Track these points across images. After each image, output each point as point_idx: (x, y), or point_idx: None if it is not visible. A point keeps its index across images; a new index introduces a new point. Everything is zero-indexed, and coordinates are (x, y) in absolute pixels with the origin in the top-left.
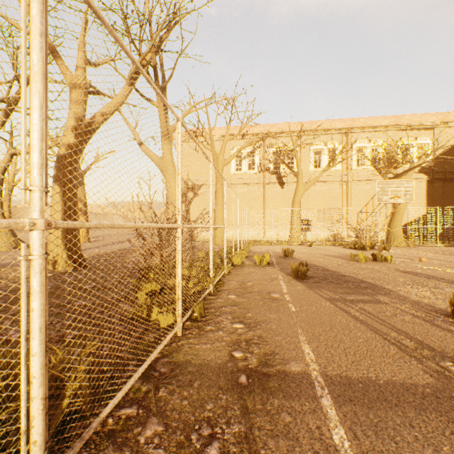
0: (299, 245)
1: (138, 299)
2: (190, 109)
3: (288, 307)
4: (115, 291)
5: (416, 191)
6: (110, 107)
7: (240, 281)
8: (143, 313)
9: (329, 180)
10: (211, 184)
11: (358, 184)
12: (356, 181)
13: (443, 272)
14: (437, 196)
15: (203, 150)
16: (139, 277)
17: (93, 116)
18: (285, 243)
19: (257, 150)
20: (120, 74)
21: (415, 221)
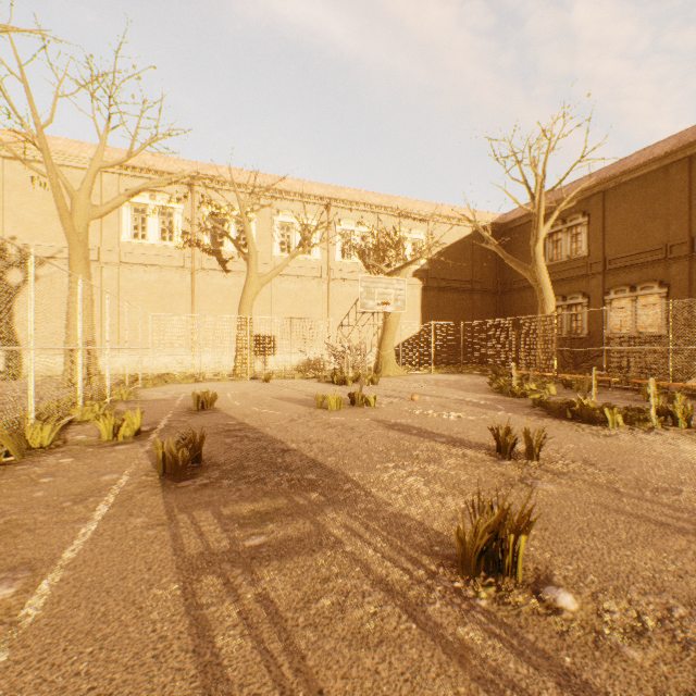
0: (251, 381)
1: None
2: None
3: None
4: None
5: (411, 300)
6: None
7: None
8: None
9: (304, 275)
10: None
11: (344, 285)
12: (341, 280)
13: (440, 420)
14: (432, 308)
15: None
16: None
17: None
18: (225, 378)
19: (180, 205)
20: None
21: (410, 341)
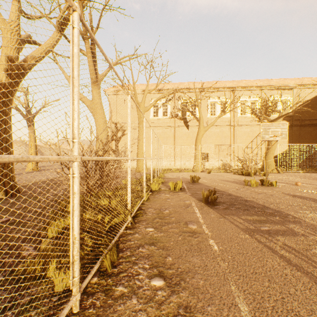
0: (201, 172)
1: (48, 237)
2: (116, 62)
3: (209, 244)
4: (30, 225)
5: None
6: (40, 50)
7: (158, 208)
8: (36, 270)
9: (221, 124)
10: (129, 116)
11: (241, 128)
12: (240, 125)
13: None
14: (295, 136)
15: (118, 75)
16: (58, 209)
17: (25, 58)
18: (190, 171)
19: (169, 101)
20: (49, 21)
21: (280, 154)
